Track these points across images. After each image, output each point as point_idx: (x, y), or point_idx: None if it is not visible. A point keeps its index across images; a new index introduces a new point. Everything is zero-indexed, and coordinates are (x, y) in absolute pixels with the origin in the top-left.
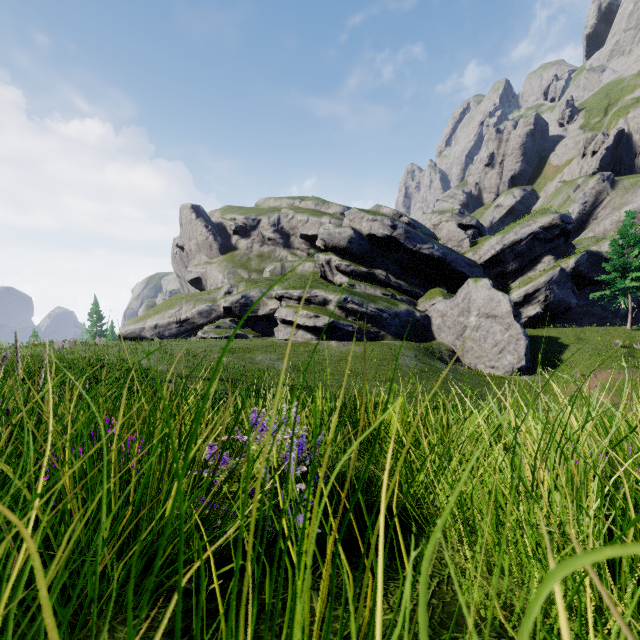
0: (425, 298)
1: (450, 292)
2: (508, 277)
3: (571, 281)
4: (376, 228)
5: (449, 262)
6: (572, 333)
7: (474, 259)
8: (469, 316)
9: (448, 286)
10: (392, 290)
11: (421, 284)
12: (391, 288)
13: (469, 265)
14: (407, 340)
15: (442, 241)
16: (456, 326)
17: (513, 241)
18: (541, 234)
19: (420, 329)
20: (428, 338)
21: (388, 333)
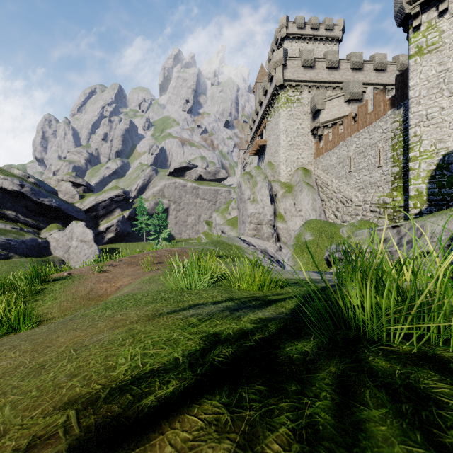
0: (47, 230)
1: (66, 225)
2: (100, 218)
3: (129, 221)
4: (7, 184)
5: (63, 209)
6: (125, 246)
7: (81, 207)
8: (72, 241)
9: (64, 222)
10: (21, 225)
11: (45, 220)
12: (20, 223)
13: (77, 211)
14: (31, 256)
15: (62, 193)
16: (65, 246)
17: (102, 200)
18: (115, 198)
19: (42, 249)
20: (48, 254)
21: (16, 254)
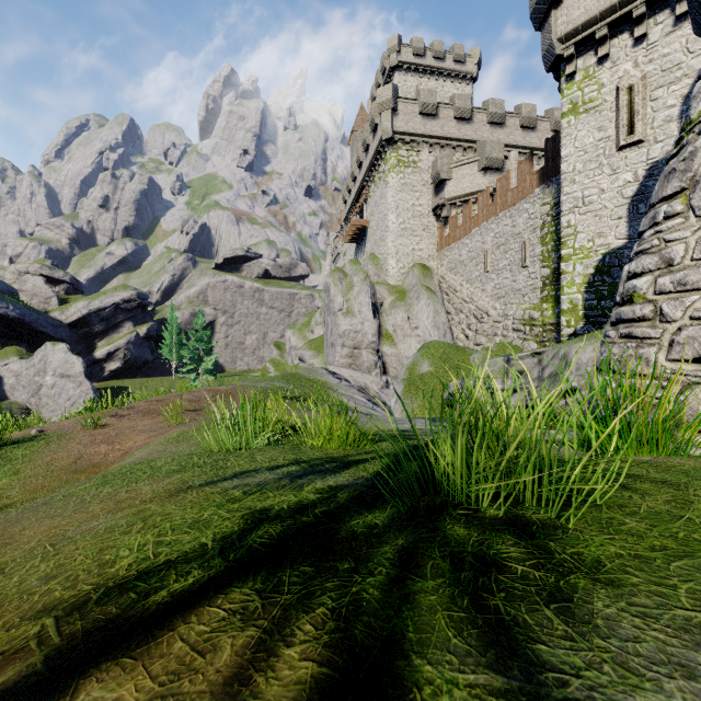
0: None
1: (34, 348)
2: (96, 337)
3: (148, 342)
4: None
5: (29, 323)
6: (140, 383)
7: (61, 319)
8: (46, 376)
9: (30, 343)
10: None
11: None
12: None
13: (54, 325)
14: None
15: (27, 294)
16: (32, 385)
17: (99, 308)
18: (123, 305)
19: None
20: None
21: None
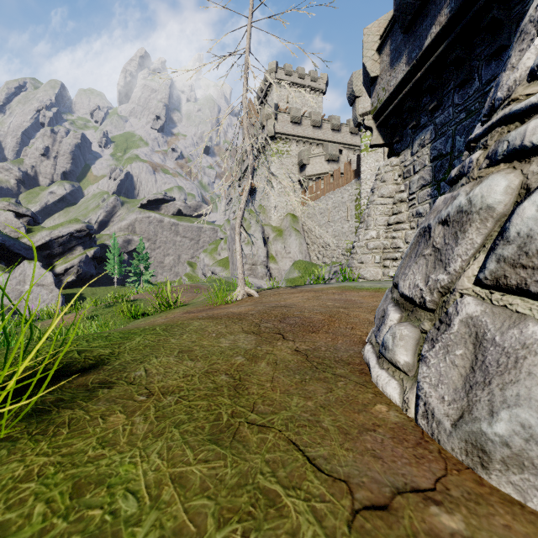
0: None
1: (9, 265)
2: (55, 257)
3: (93, 261)
4: None
5: (8, 246)
6: (91, 290)
7: (29, 244)
8: (25, 285)
9: (7, 262)
10: None
11: None
12: None
13: (25, 249)
14: None
15: (0, 225)
16: (15, 292)
17: (58, 236)
18: (76, 234)
19: None
20: None
21: None
